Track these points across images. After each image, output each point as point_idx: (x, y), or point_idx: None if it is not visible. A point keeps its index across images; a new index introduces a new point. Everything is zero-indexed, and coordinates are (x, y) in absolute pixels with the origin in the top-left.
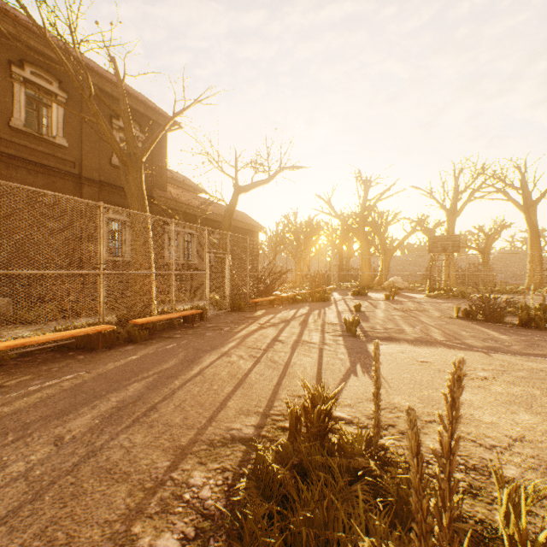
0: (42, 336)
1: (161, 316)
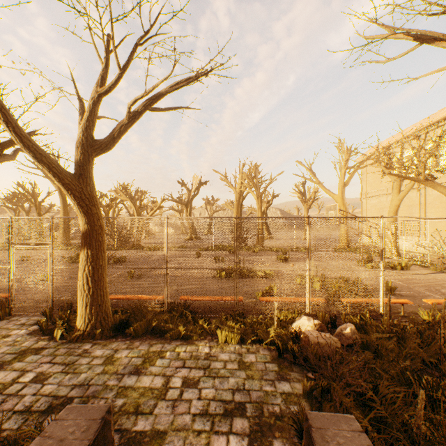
0: (215, 298)
1: (143, 296)
